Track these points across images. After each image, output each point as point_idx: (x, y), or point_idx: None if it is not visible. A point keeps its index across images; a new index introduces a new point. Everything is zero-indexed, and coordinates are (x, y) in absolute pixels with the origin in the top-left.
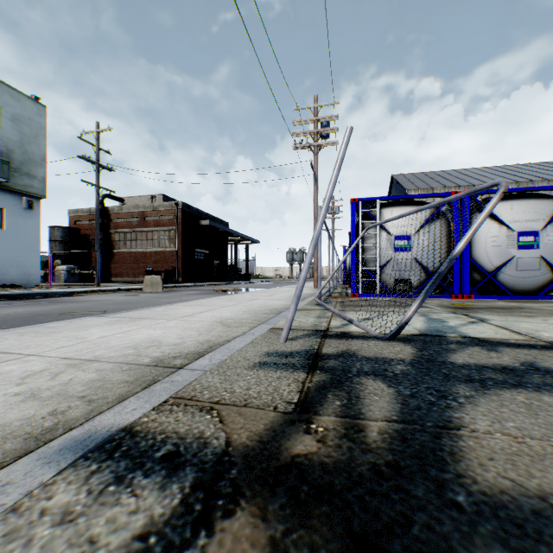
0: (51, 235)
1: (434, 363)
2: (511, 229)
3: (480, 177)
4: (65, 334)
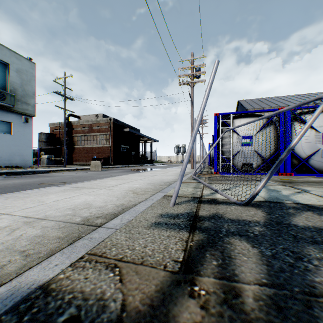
0: (39, 138)
1: (281, 225)
2: (318, 131)
3: (293, 101)
4: (33, 199)
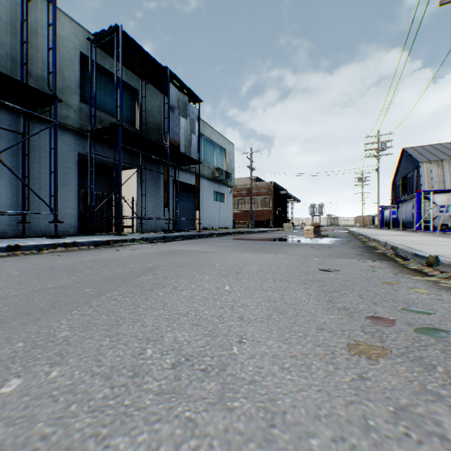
0: None
1: None
2: None
3: None
4: (381, 233)
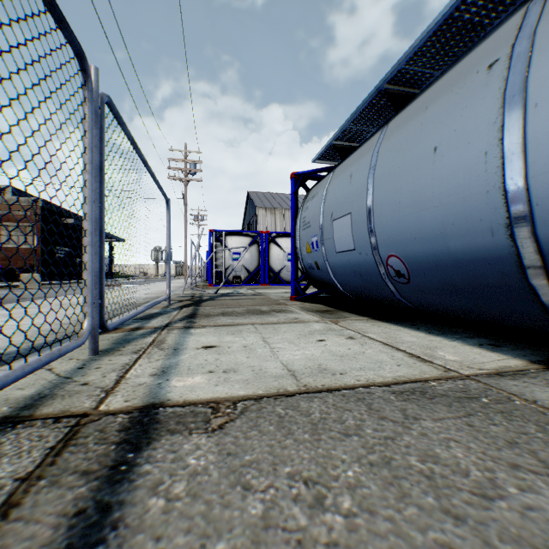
0: None
1: (222, 295)
2: (285, 252)
3: None
4: None
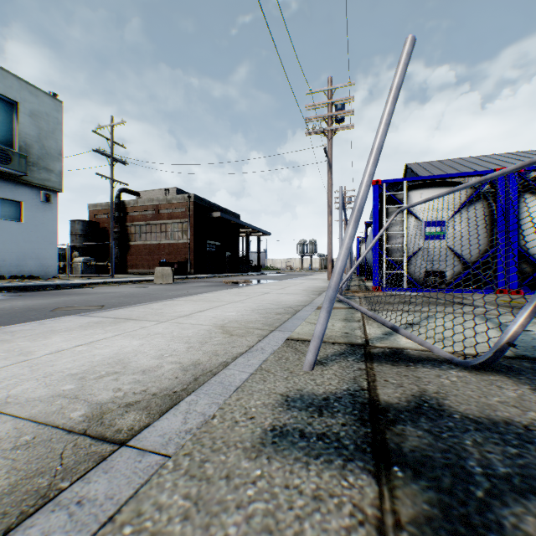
0: (72, 228)
1: None
2: None
3: (503, 163)
4: (12, 345)
